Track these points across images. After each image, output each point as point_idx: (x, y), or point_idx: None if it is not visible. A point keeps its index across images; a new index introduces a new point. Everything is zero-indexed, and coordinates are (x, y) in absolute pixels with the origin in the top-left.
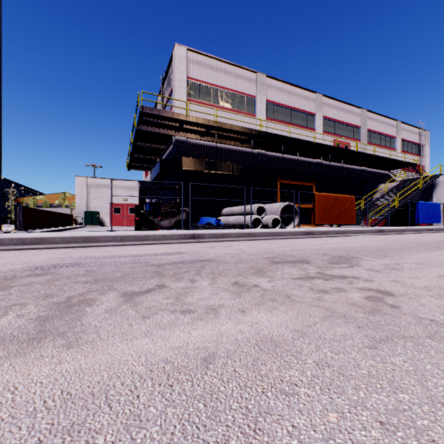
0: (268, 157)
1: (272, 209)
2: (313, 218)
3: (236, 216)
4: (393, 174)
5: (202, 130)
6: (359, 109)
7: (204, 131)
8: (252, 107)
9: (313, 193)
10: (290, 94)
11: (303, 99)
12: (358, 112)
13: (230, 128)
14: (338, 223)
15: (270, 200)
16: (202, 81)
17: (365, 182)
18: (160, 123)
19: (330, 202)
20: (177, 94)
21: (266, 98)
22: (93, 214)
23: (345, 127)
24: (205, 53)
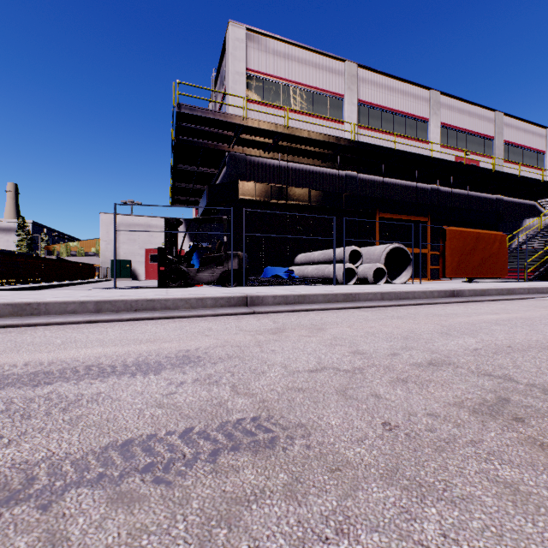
0: (362, 181)
1: (372, 255)
2: (442, 267)
3: (316, 266)
4: (541, 205)
5: (266, 142)
6: (491, 113)
7: (269, 143)
8: (338, 110)
9: (443, 227)
10: (392, 92)
11: (411, 98)
12: (490, 116)
13: (308, 136)
14: (480, 276)
15: (365, 243)
16: (268, 74)
17: (501, 216)
18: (207, 133)
19: (469, 243)
20: (232, 92)
21: (359, 97)
22: (122, 264)
23: (472, 138)
24: (271, 34)
